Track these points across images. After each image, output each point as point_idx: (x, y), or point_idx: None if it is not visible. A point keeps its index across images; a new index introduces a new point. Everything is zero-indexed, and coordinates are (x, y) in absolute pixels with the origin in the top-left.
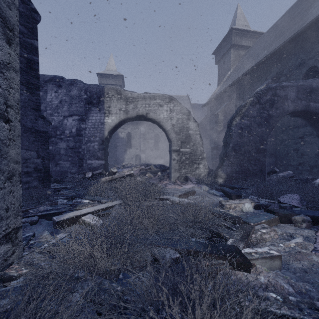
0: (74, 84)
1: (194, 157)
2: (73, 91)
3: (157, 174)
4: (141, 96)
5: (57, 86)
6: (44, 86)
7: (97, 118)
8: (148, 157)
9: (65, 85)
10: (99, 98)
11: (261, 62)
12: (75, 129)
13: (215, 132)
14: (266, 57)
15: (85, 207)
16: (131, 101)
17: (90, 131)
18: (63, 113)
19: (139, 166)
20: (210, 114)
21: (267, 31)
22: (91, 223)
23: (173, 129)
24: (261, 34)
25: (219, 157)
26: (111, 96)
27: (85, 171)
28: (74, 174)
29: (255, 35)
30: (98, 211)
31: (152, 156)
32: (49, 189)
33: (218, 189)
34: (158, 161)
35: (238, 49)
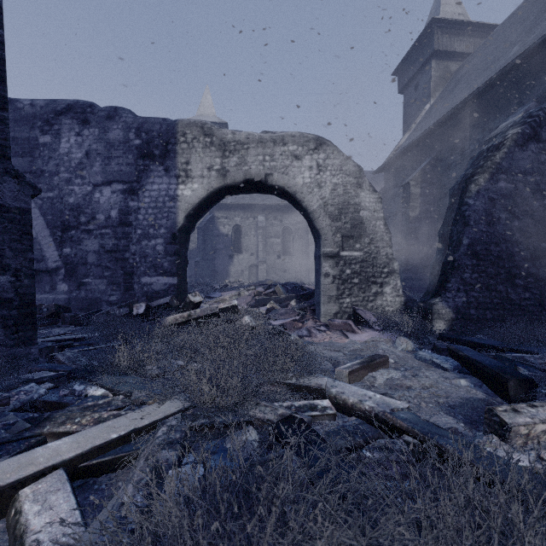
0: (114, 117)
1: (372, 269)
2: (112, 132)
3: (288, 304)
4: (255, 138)
5: (80, 122)
6: (55, 124)
7: (162, 188)
8: (271, 269)
9: (96, 121)
10: (167, 146)
11: (510, 67)
12: (116, 212)
13: (403, 220)
14: (524, 53)
15: (73, 424)
16: (234, 149)
17: (148, 216)
18: (93, 178)
19: (253, 288)
20: (390, 187)
21: (511, 16)
22: (30, 539)
23: (325, 208)
24: (493, 27)
25: (431, 270)
26: (192, 141)
27: (133, 301)
28: (114, 305)
29: (481, 31)
30: (97, 451)
31: (278, 268)
32: (34, 346)
33: (440, 350)
34: (289, 277)
35: (444, 59)
